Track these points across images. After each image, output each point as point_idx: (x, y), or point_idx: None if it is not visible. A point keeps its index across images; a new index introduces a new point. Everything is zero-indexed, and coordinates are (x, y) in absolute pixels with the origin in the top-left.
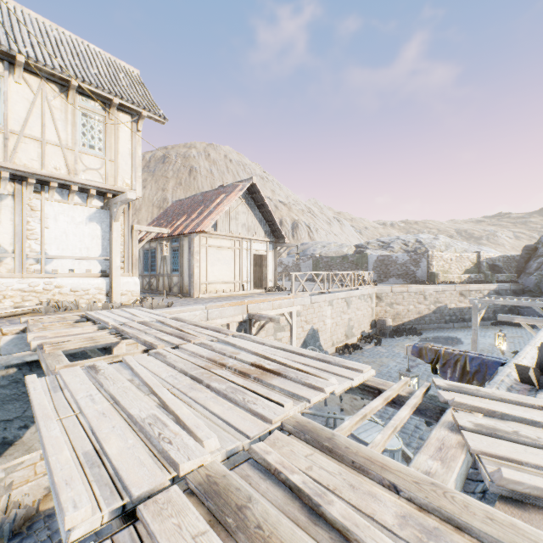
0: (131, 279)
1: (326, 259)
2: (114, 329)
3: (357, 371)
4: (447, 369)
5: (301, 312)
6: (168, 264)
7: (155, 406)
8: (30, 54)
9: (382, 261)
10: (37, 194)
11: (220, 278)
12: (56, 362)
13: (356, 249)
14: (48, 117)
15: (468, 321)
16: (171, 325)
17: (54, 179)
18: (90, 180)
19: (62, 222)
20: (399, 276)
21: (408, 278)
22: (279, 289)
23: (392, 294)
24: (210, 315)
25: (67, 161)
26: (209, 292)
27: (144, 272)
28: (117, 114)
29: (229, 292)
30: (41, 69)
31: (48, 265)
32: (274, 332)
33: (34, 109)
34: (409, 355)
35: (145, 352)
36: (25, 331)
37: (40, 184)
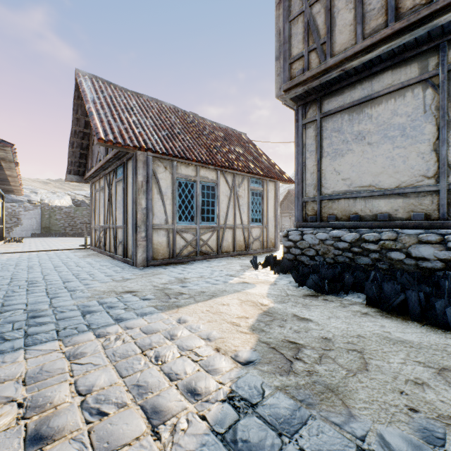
0: None
1: (67, 209)
2: None
3: None
4: None
5: None
6: (243, 211)
7: None
8: None
9: None
10: None
11: None
12: None
13: (85, 201)
14: None
15: None
16: None
17: None
18: None
19: None
20: None
21: None
22: None
23: None
24: None
25: None
26: None
27: (178, 222)
28: None
29: None
30: None
31: None
32: None
33: None
34: None
35: None
36: None
37: None
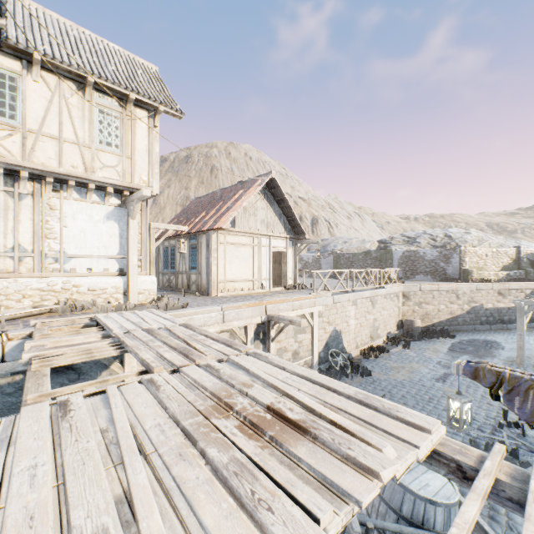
0: (148, 278)
1: (347, 255)
2: (117, 338)
3: (421, 429)
4: (514, 397)
5: (323, 313)
6: (186, 261)
7: (113, 505)
8: (46, 51)
9: (408, 257)
10: (56, 193)
11: (238, 276)
12: (35, 387)
13: (380, 245)
14: (66, 115)
15: (508, 323)
16: (178, 335)
17: (72, 177)
18: (107, 177)
19: (80, 221)
20: (427, 273)
21: (437, 275)
22: (299, 287)
23: (420, 293)
24: (227, 316)
25: (84, 159)
26: (228, 290)
27: (164, 270)
28: (134, 110)
29: (247, 290)
30: (58, 67)
31: (67, 264)
32: (294, 334)
33: (52, 108)
34: (460, 374)
35: (141, 374)
36: (32, 335)
37: (59, 183)
